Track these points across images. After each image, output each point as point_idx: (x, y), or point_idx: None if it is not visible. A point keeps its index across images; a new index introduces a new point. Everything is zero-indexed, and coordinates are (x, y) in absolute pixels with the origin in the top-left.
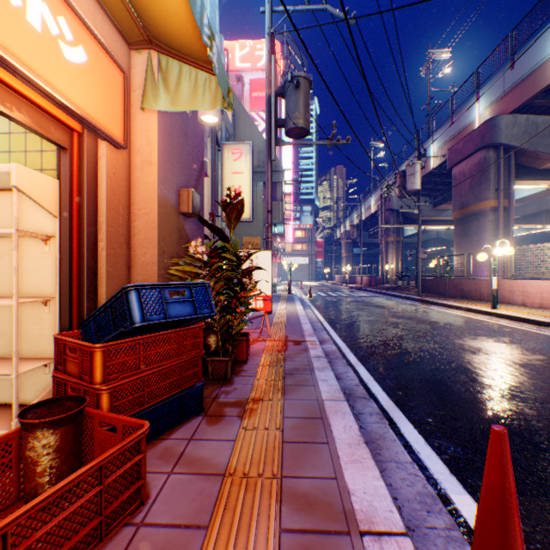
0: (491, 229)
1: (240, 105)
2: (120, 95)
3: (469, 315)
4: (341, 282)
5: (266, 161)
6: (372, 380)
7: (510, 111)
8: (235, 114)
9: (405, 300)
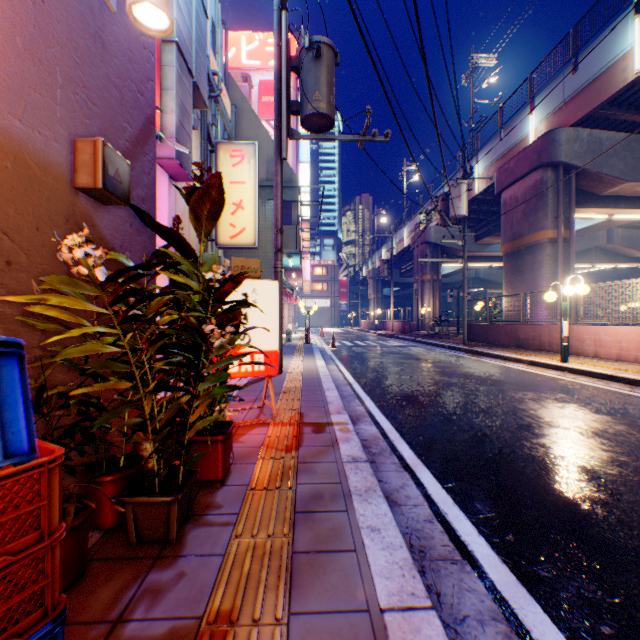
0: (550, 265)
1: (243, 99)
2: None
3: (536, 371)
4: (369, 328)
5: (275, 161)
6: (452, 504)
7: (572, 123)
8: (238, 111)
9: (449, 350)
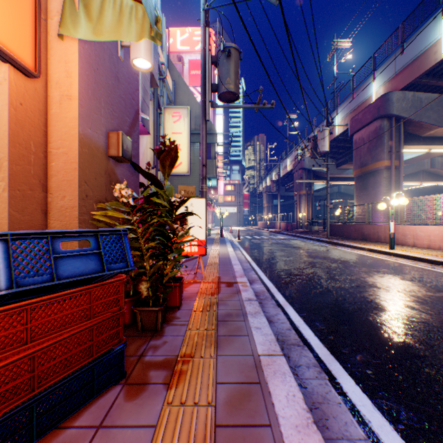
0: (385, 184)
1: (179, 77)
2: (29, 14)
3: (372, 255)
4: (263, 227)
5: (201, 121)
6: (302, 323)
7: (401, 88)
8: (176, 85)
9: (316, 242)
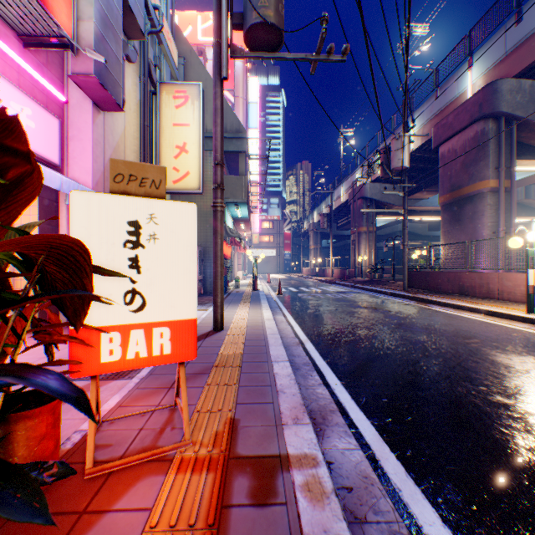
0: (491, 214)
1: (192, 52)
2: None
3: (501, 323)
4: (310, 274)
5: (214, 81)
6: None
7: (515, 74)
8: (186, 64)
9: (392, 297)
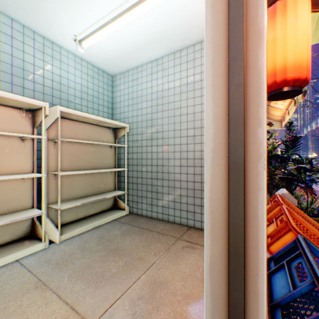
0: None
1: None
2: None
3: None
4: None
5: None
6: None
7: None
8: None
9: None
